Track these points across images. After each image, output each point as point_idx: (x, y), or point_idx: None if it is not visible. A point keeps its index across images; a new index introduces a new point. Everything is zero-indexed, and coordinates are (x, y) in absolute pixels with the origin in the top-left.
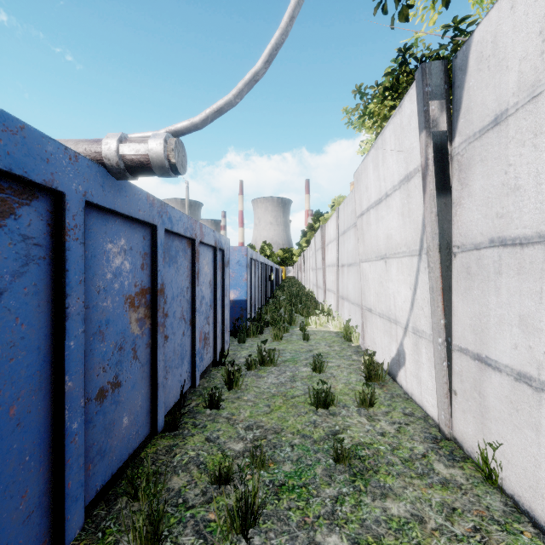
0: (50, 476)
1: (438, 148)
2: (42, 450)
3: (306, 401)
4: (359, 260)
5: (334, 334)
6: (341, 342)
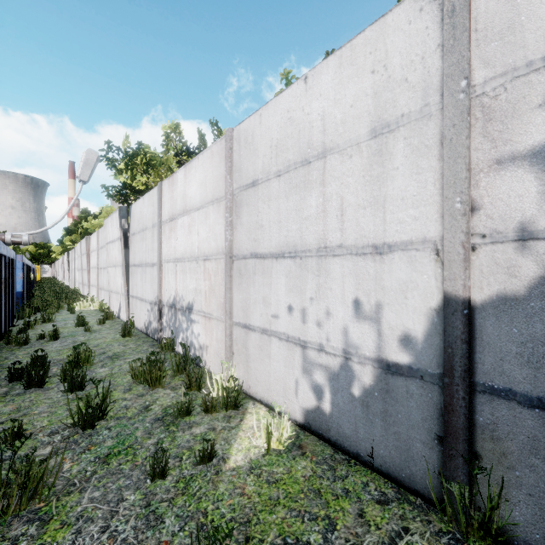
0: None
1: (125, 234)
2: None
3: (74, 326)
4: (107, 266)
5: (94, 310)
6: (98, 313)
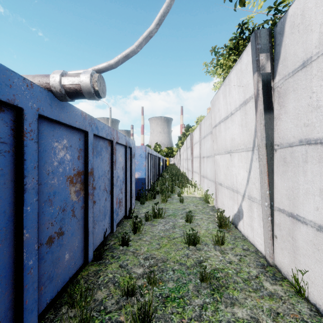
0: (13, 297)
1: (265, 83)
2: (7, 280)
3: (182, 241)
4: (214, 153)
5: (198, 198)
6: (203, 204)
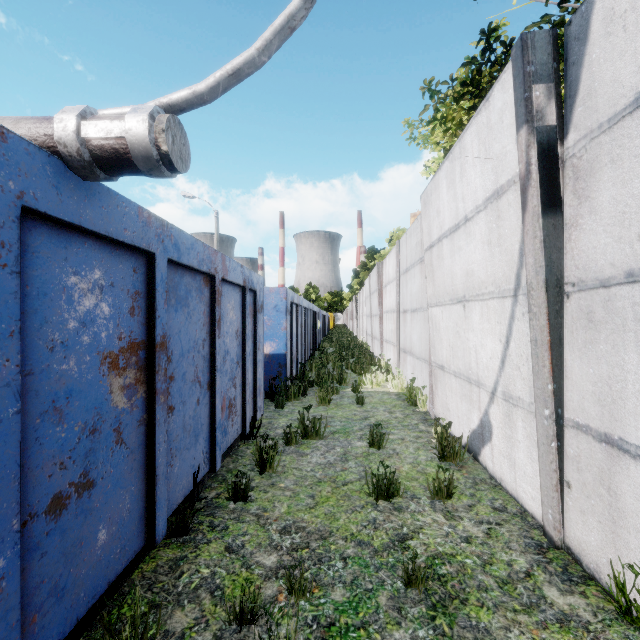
0: None
1: (545, 149)
2: None
3: (363, 490)
4: (427, 304)
5: (394, 396)
6: (404, 407)
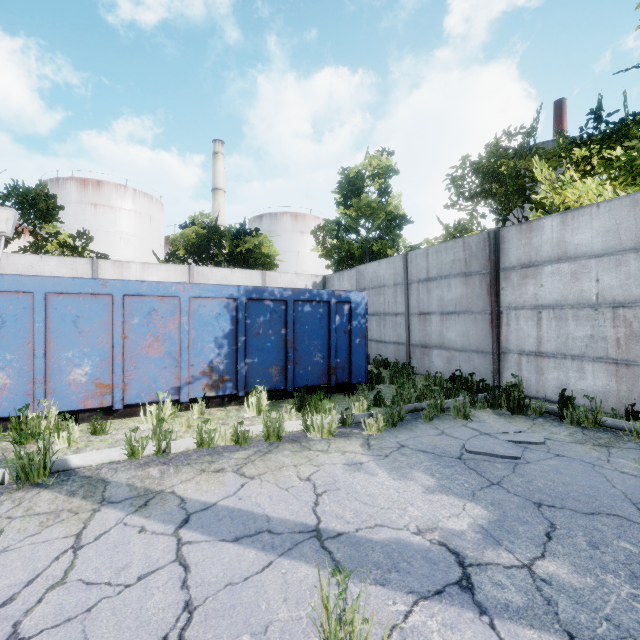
0: None
1: None
2: None
3: None
4: None
5: None
6: None
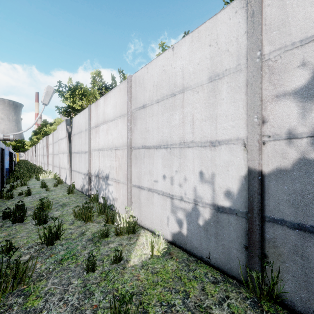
0: None
1: (69, 134)
2: None
3: (39, 187)
4: (59, 153)
5: (51, 179)
6: (53, 180)
